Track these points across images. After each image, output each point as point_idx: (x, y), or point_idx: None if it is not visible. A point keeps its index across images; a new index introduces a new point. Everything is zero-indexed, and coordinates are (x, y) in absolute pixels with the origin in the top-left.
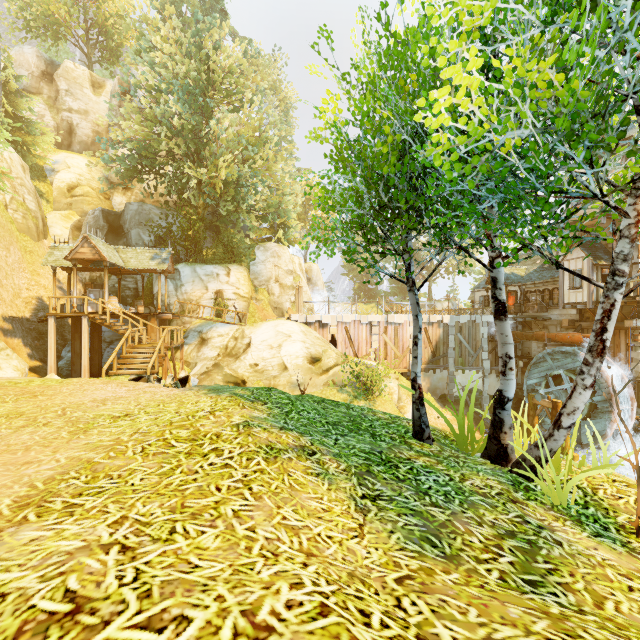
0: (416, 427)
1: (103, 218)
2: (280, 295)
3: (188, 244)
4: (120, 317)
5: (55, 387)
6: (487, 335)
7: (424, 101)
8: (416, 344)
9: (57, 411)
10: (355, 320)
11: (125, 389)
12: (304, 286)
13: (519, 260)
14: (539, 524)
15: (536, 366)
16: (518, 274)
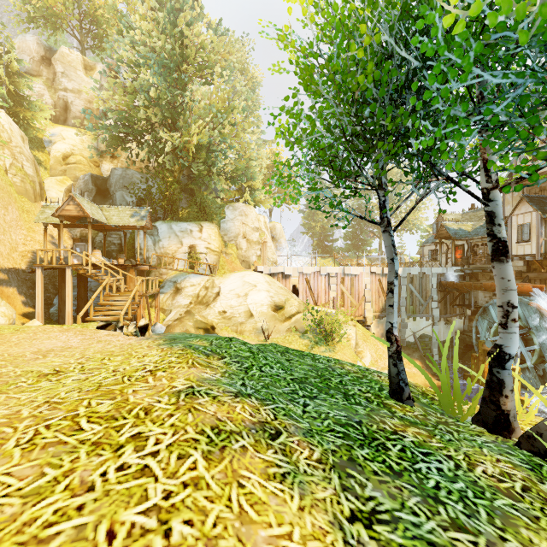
0: (393, 385)
1: (92, 182)
2: (247, 249)
3: (165, 204)
4: (102, 268)
5: (5, 336)
6: (436, 285)
7: None
8: (391, 291)
9: None
10: (315, 272)
11: (80, 338)
12: (269, 242)
13: (542, 181)
14: None
15: (485, 314)
16: (465, 229)
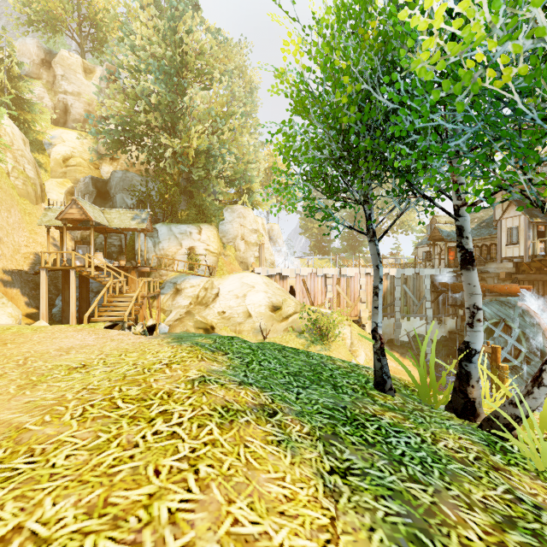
0: (377, 378)
1: (92, 184)
2: (245, 251)
3: (165, 206)
4: (104, 270)
5: (27, 335)
6: (430, 286)
7: (401, 15)
8: (376, 294)
9: (19, 360)
10: (311, 273)
11: (94, 337)
12: (266, 243)
13: (495, 204)
14: (534, 502)
15: None
16: None
